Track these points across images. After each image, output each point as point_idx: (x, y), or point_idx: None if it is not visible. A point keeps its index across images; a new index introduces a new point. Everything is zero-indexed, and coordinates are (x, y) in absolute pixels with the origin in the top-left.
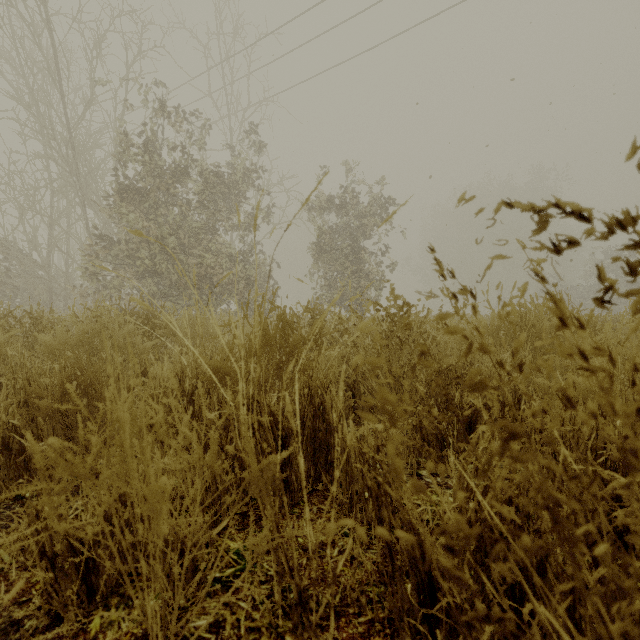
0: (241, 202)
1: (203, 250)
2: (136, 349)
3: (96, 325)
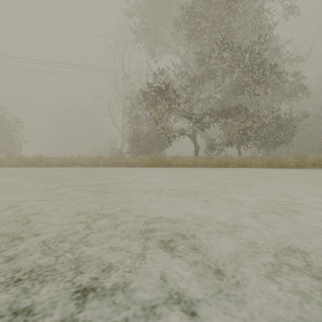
0: None
1: None
2: None
3: None
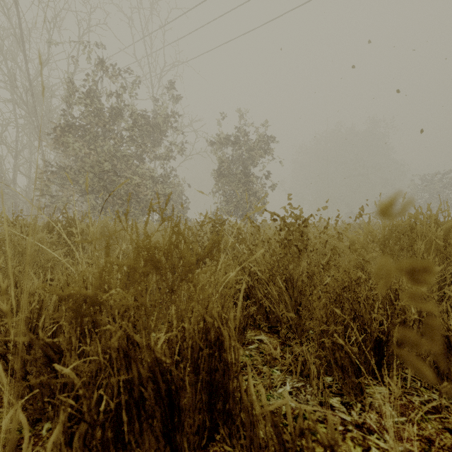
0: (161, 138)
1: (131, 173)
2: (44, 256)
3: (1, 234)
